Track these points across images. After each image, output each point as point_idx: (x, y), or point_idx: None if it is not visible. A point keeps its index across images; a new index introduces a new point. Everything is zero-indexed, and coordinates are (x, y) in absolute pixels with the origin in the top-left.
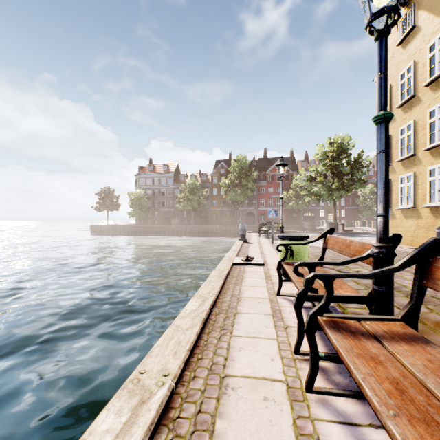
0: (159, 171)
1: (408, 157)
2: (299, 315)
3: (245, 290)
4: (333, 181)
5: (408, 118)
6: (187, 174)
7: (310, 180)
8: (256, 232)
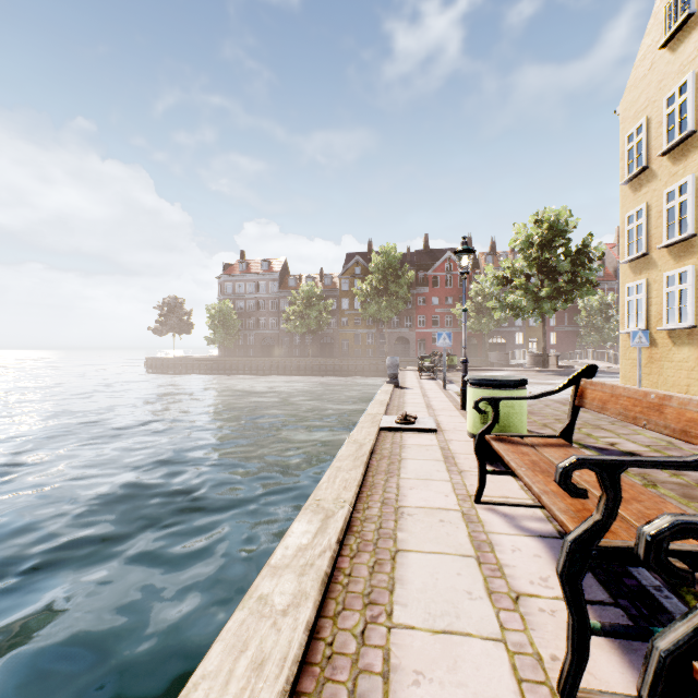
0: (255, 271)
1: (681, 240)
2: (575, 598)
3: (408, 489)
4: (540, 285)
5: (681, 172)
6: (300, 275)
7: (502, 283)
8: (414, 368)
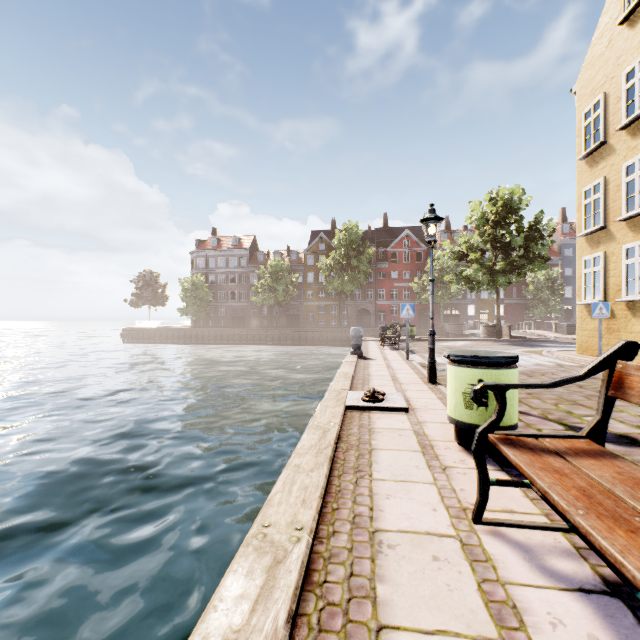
0: (226, 247)
1: None
2: None
3: (384, 498)
4: (494, 260)
5: None
6: (268, 251)
7: (459, 258)
8: (375, 338)
